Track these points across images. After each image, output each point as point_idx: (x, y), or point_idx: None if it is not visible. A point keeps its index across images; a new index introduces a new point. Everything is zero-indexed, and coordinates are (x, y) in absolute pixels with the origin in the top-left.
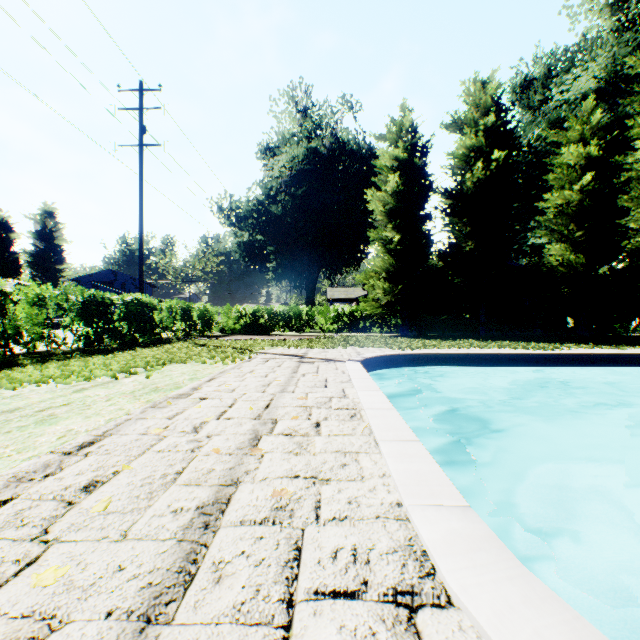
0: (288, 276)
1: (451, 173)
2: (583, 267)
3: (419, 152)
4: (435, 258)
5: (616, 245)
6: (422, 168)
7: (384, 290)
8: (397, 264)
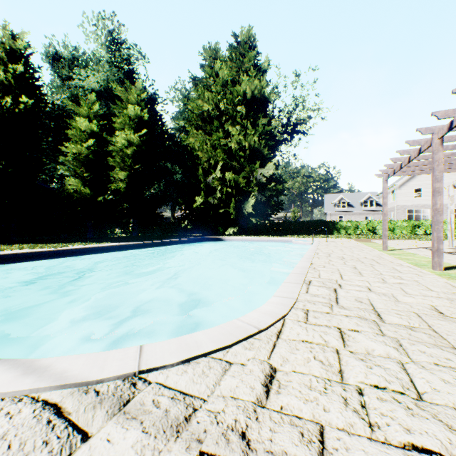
0: None
1: None
2: (90, 195)
3: None
4: None
5: (107, 186)
6: None
7: None
8: None
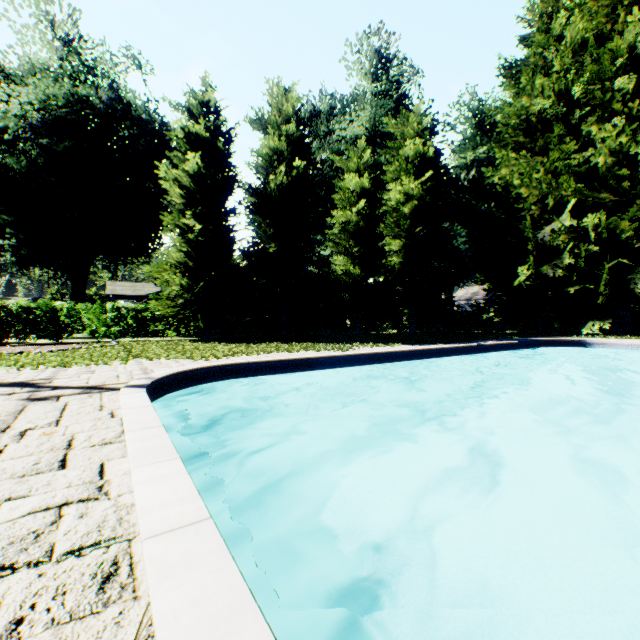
0: (40, 260)
1: (256, 170)
2: (359, 277)
3: (223, 138)
4: (240, 256)
5: (380, 262)
6: (227, 156)
7: (183, 287)
8: (198, 258)
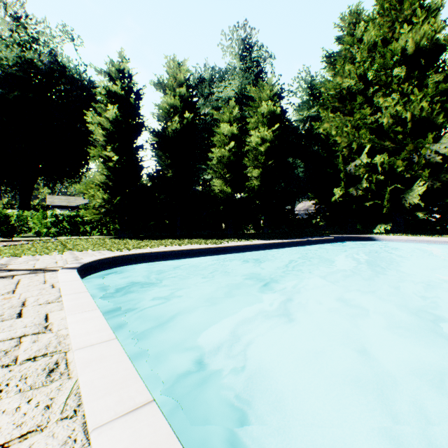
0: None
1: (158, 119)
2: (230, 194)
3: (134, 95)
4: (147, 179)
5: (244, 184)
6: (137, 108)
7: (104, 200)
8: (116, 179)
